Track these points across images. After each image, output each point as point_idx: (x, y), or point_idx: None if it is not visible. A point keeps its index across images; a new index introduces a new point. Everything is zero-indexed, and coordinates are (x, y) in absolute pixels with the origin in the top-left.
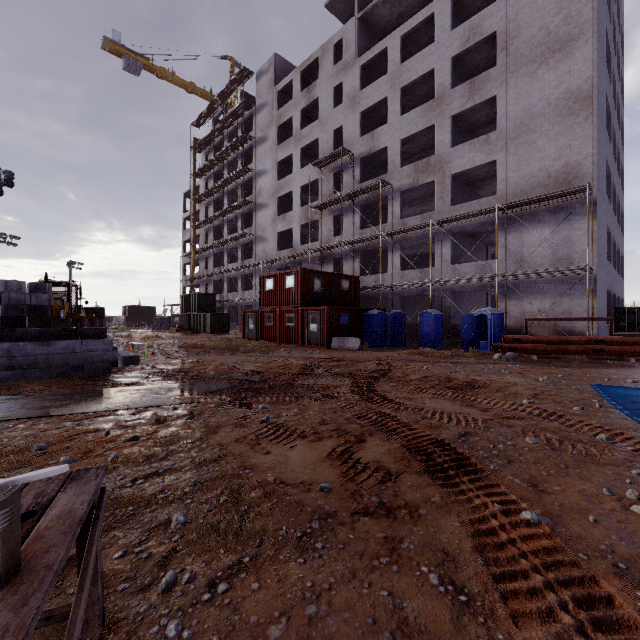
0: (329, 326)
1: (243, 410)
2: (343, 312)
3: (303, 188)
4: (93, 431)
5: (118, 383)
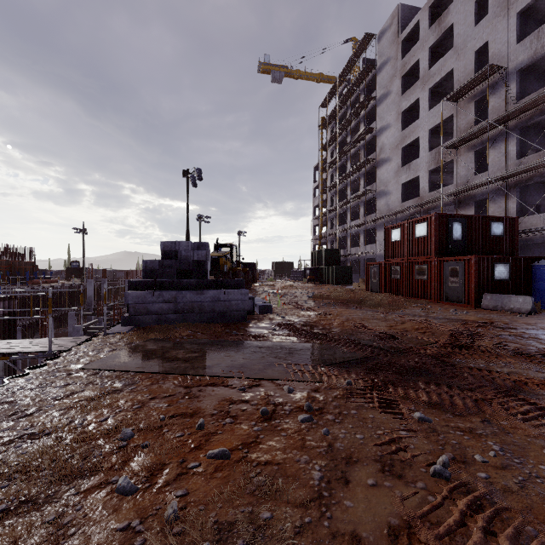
0: (477, 280)
1: (387, 417)
2: (498, 262)
3: (431, 131)
4: (190, 414)
5: (248, 334)
